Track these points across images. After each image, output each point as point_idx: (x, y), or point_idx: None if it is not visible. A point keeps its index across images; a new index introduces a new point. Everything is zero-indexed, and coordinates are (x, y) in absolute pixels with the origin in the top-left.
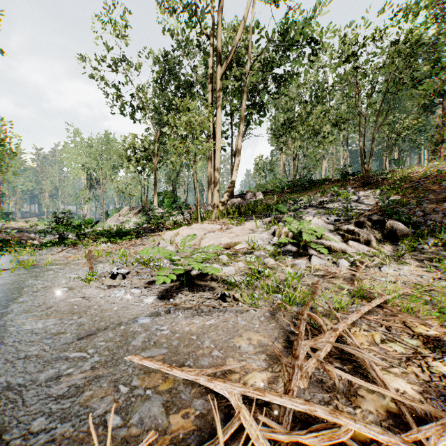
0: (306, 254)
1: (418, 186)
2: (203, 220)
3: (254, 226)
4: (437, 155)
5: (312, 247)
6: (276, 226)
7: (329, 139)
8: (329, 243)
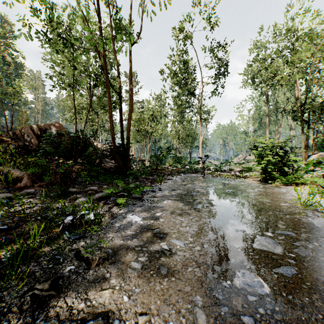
0: None
1: None
2: None
3: None
4: None
5: None
6: None
7: None
8: None
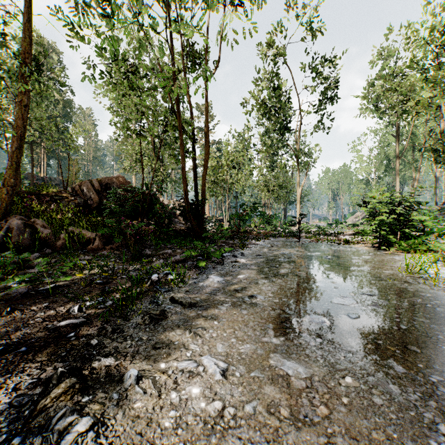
0: None
1: None
2: None
3: None
4: None
5: None
6: None
7: None
8: None
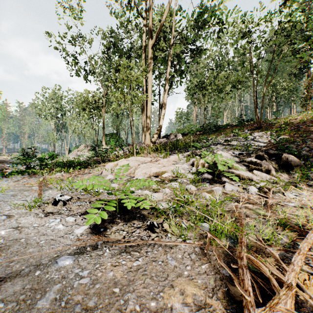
0: (220, 181)
1: (299, 128)
2: (138, 154)
3: (176, 159)
4: (306, 108)
5: (226, 175)
6: (194, 158)
7: (230, 95)
8: (238, 172)
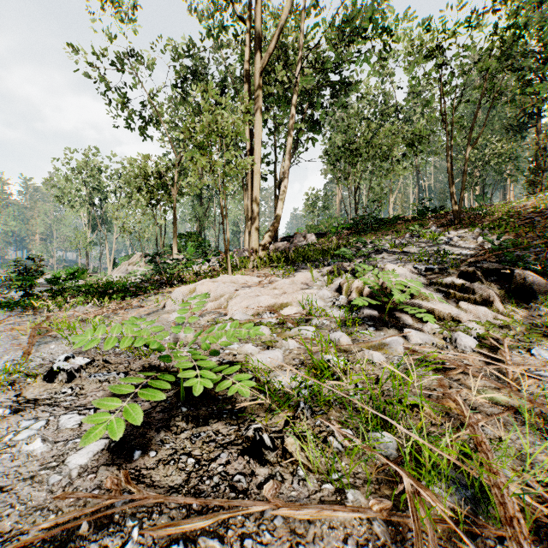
0: (396, 322)
1: (534, 223)
2: (236, 270)
3: (308, 279)
4: (538, 188)
5: (408, 312)
6: (341, 278)
7: (402, 165)
8: (431, 306)
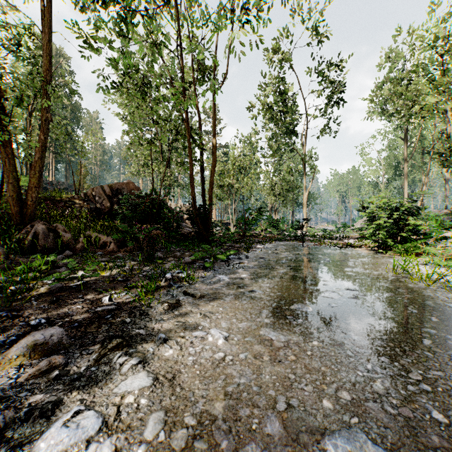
0: None
1: None
2: None
3: None
4: None
5: None
6: None
7: None
8: None
